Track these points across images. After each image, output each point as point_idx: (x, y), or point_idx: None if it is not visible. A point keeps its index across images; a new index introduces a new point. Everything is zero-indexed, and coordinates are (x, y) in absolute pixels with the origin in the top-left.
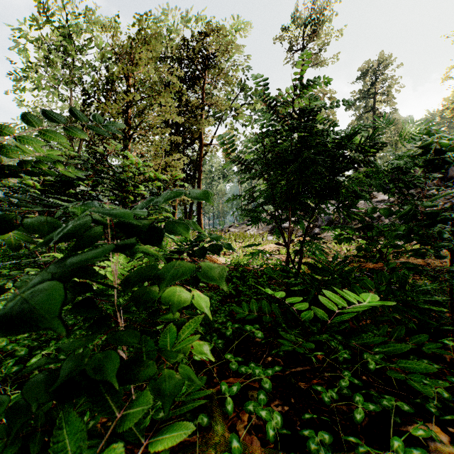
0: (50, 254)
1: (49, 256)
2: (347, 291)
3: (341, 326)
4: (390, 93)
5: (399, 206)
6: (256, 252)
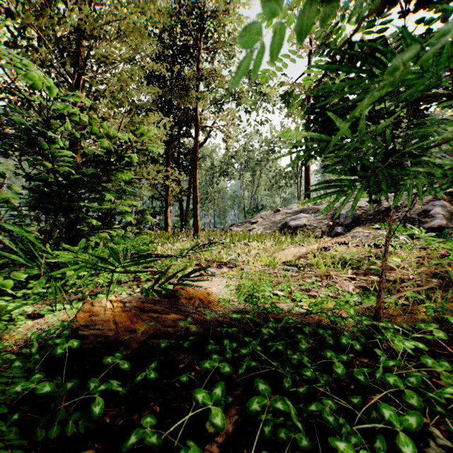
0: None
1: None
2: None
3: None
4: None
5: None
6: None
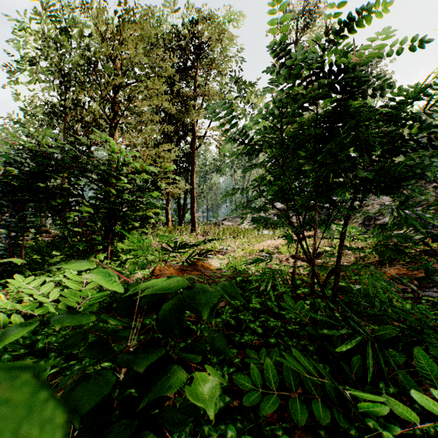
0: (7, 260)
1: (10, 261)
2: None
3: (435, 428)
4: None
5: None
6: (267, 272)
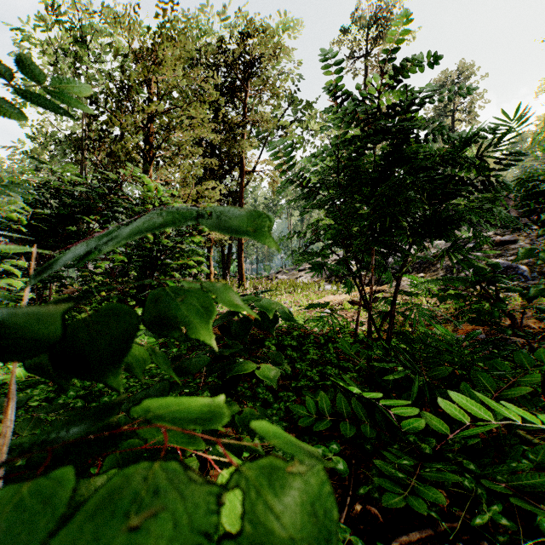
0: None
1: None
2: (510, 405)
3: (468, 442)
4: (472, 109)
5: (542, 247)
6: (323, 316)
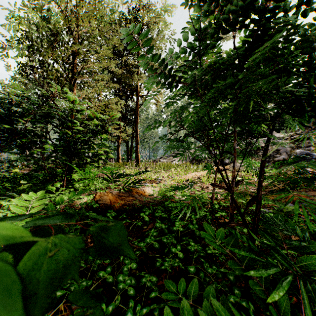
0: None
1: None
2: None
3: None
4: None
5: None
6: (186, 199)
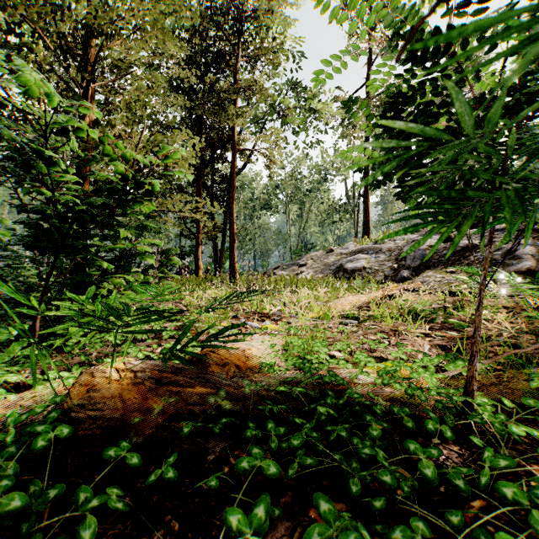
0: None
1: None
2: None
3: None
4: None
5: None
6: None
